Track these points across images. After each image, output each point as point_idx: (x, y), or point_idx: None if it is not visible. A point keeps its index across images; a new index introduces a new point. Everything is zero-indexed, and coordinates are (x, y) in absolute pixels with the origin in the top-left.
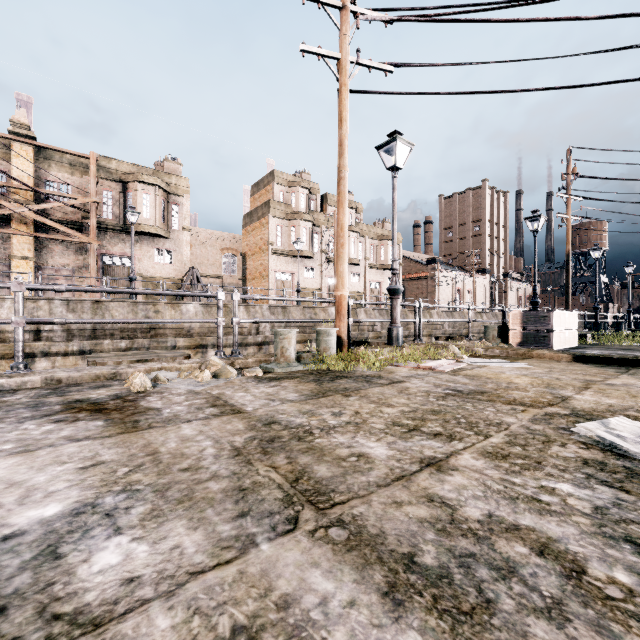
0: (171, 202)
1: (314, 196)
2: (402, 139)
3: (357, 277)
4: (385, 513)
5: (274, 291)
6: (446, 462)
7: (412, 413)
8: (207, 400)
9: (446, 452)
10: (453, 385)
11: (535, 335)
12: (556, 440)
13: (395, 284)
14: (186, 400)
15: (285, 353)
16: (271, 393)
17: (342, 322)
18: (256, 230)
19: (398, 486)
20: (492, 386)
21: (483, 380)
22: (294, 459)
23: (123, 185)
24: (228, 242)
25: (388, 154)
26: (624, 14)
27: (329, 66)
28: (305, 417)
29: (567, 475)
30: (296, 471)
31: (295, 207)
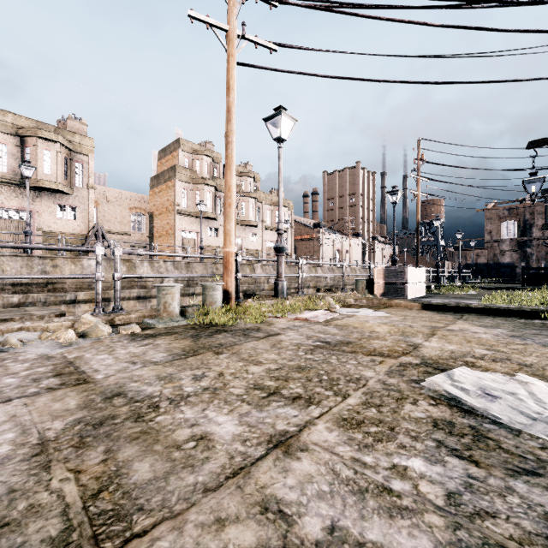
0: (75, 160)
1: (217, 164)
2: (286, 114)
3: (255, 237)
4: (196, 547)
5: (180, 248)
6: (297, 438)
7: (277, 371)
8: (55, 367)
9: (300, 423)
10: (323, 336)
11: (394, 287)
12: (409, 396)
13: (280, 243)
14: (28, 368)
15: (168, 308)
16: (137, 354)
17: (229, 277)
18: (163, 192)
19: (231, 487)
20: (357, 336)
21: (350, 330)
22: (114, 453)
23: (20, 139)
24: (136, 202)
25: (275, 127)
26: (459, 26)
27: (217, 36)
28: (160, 384)
29: (419, 445)
30: (105, 475)
31: (200, 173)
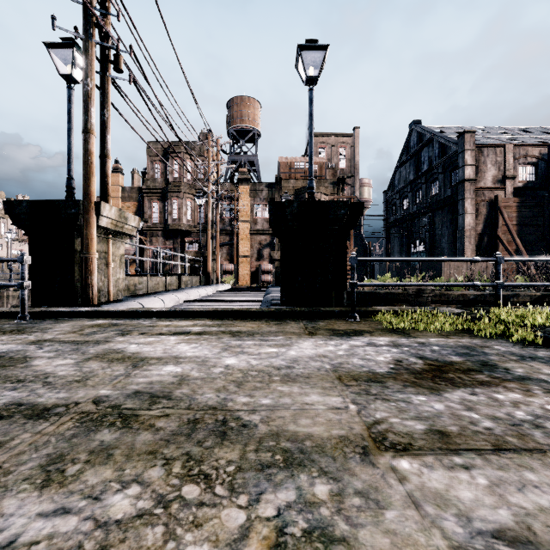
0: None
1: (2, 199)
2: None
3: None
4: None
5: None
6: None
7: None
8: None
9: None
10: None
11: None
12: None
13: None
14: None
15: None
16: None
17: None
18: None
19: None
20: None
21: None
22: None
23: None
24: None
25: None
26: None
27: None
28: None
29: None
30: None
31: None
